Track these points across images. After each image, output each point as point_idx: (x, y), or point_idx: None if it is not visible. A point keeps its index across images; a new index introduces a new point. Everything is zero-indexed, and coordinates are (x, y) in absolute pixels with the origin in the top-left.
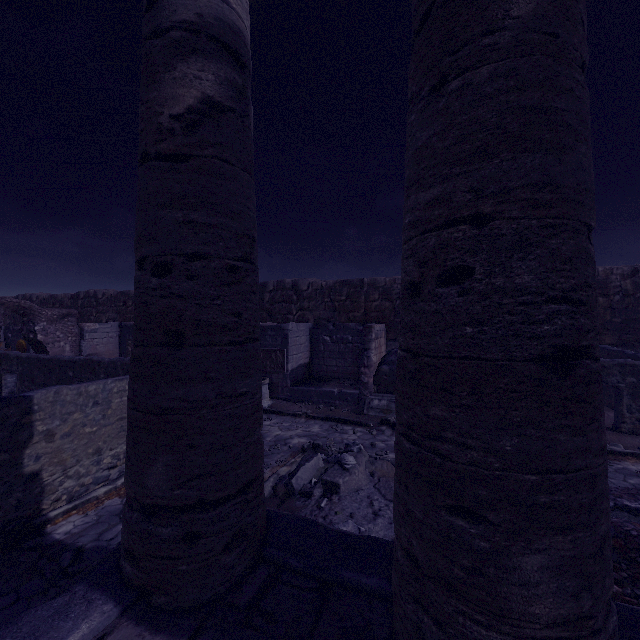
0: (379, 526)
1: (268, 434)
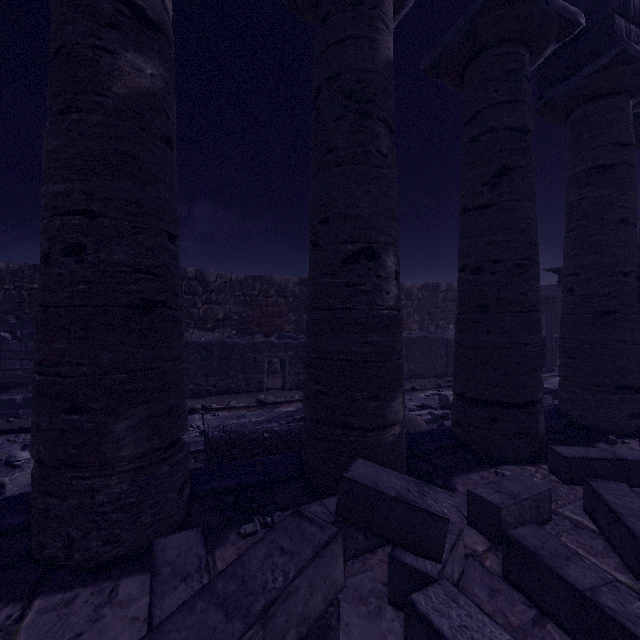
0: None
1: None
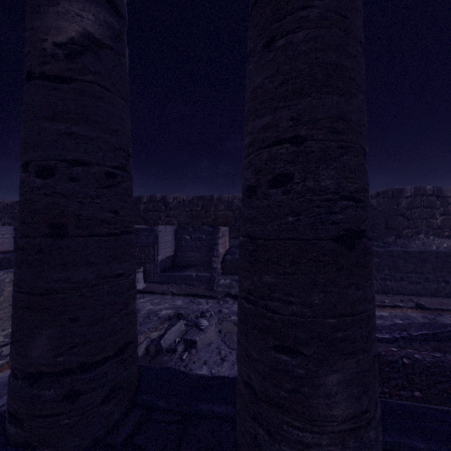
0: (225, 368)
1: (142, 309)
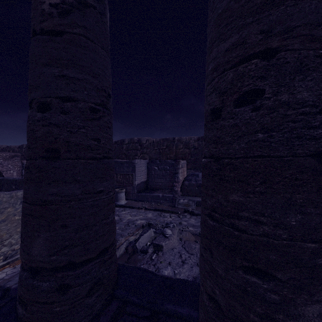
0: (185, 269)
1: (124, 218)
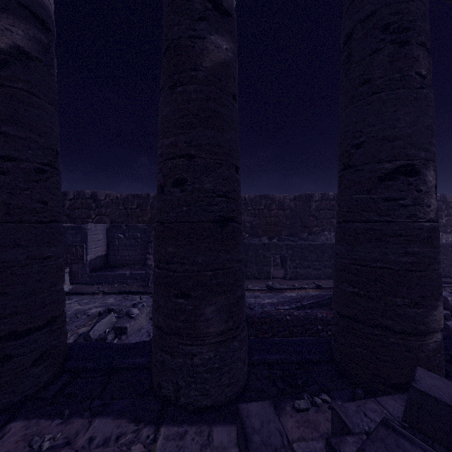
0: None
1: (69, 309)
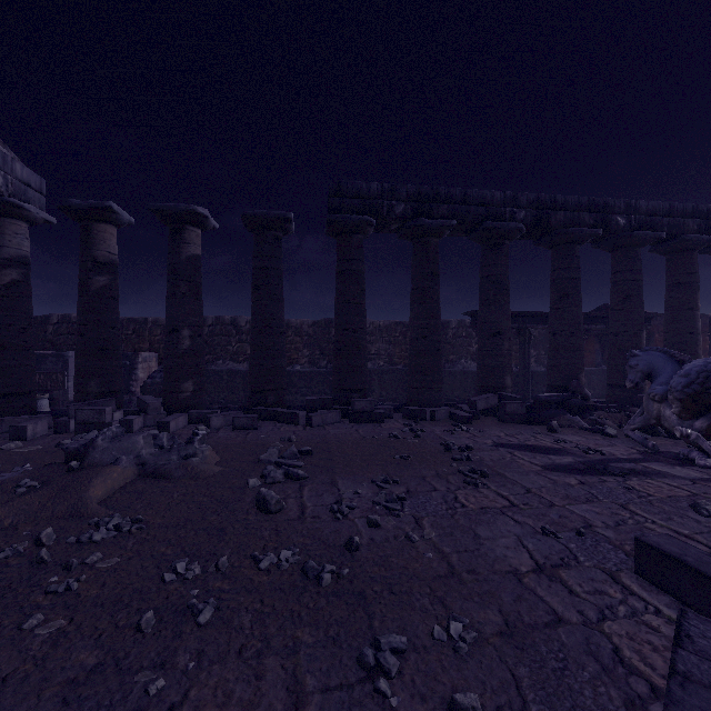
0: None
1: None
